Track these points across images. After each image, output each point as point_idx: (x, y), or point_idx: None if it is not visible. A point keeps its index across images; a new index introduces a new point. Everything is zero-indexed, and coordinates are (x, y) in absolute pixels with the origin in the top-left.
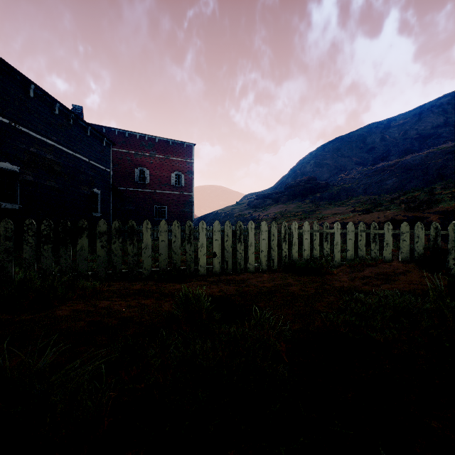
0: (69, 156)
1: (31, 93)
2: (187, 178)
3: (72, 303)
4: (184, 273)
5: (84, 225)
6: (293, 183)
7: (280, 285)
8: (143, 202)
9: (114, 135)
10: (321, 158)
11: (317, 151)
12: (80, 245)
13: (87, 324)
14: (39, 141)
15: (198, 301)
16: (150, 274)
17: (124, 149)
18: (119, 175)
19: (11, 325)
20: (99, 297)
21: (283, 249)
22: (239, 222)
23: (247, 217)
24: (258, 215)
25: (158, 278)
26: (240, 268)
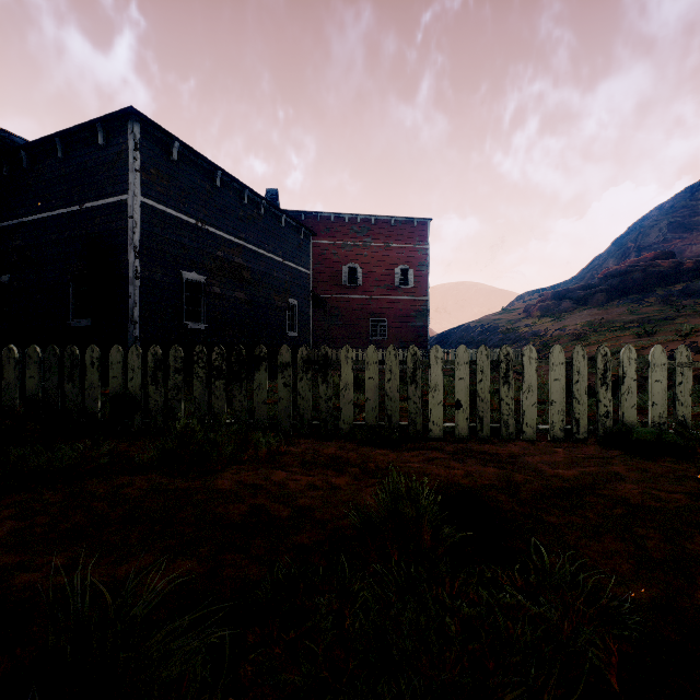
0: (260, 257)
1: (218, 182)
2: (418, 273)
3: (238, 468)
4: (405, 432)
5: (262, 354)
6: (618, 268)
7: (595, 477)
8: (354, 314)
9: (315, 222)
10: (686, 212)
11: (675, 200)
12: (257, 382)
13: (247, 510)
14: (226, 242)
15: (417, 504)
16: (351, 430)
17: (328, 240)
18: (322, 278)
19: (162, 494)
20: (275, 463)
21: (600, 401)
22: (504, 348)
23: (522, 334)
24: (544, 328)
25: (363, 438)
26: (507, 431)
